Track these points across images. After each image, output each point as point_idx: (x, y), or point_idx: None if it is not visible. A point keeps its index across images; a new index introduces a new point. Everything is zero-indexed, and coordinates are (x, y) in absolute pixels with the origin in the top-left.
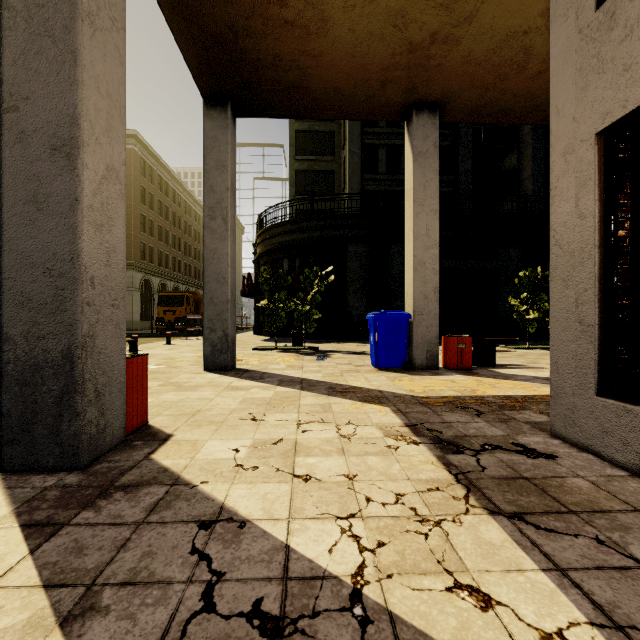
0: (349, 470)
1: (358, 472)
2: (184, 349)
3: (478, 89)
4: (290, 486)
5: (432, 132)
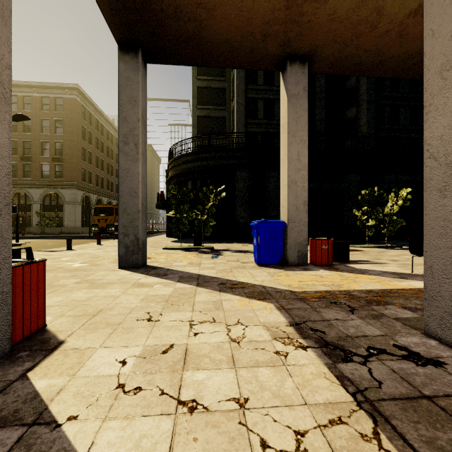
0: (240, 390)
1: (249, 393)
2: (109, 249)
3: (338, 45)
4: (172, 422)
5: (302, 79)
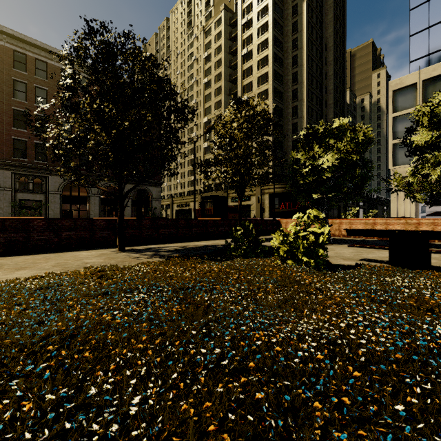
0: None
1: None
2: None
3: None
4: None
5: None
